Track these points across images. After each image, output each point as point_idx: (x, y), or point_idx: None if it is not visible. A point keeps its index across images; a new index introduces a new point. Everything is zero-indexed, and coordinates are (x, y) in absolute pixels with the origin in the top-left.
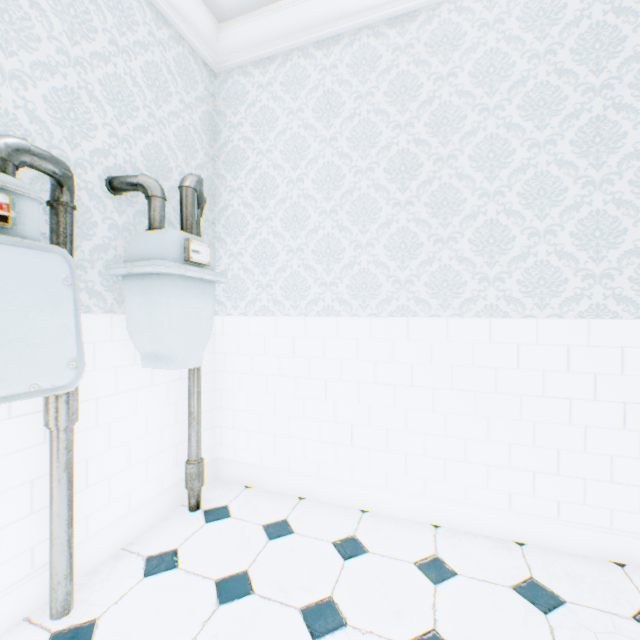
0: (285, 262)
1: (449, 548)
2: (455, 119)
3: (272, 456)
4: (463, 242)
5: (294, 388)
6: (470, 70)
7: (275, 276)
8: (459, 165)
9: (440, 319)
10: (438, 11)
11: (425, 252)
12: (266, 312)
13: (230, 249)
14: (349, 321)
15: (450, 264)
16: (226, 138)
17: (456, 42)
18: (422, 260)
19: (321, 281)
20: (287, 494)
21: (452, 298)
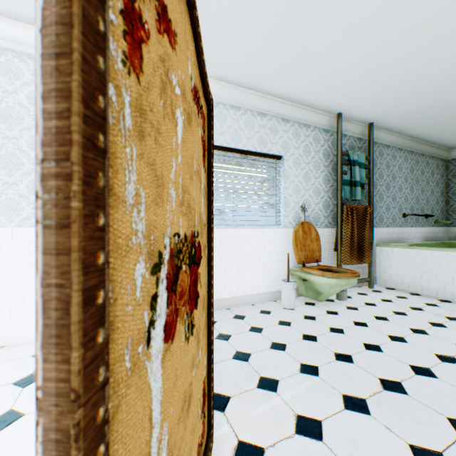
0: None
1: (5, 353)
2: (18, 118)
3: None
4: (24, 186)
5: None
6: (28, 95)
7: None
8: (21, 144)
9: (8, 228)
10: (7, 53)
11: None
12: None
13: None
14: None
15: (15, 197)
16: None
17: (19, 76)
18: None
19: None
20: None
21: (16, 216)
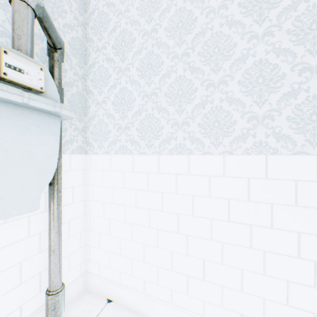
0: (140, 106)
1: None
2: None
3: (129, 277)
4: None
5: (148, 219)
6: None
7: (132, 119)
8: None
9: (307, 156)
10: None
11: (288, 83)
12: (124, 151)
13: (96, 99)
14: (201, 158)
15: None
16: (93, 7)
17: None
18: (284, 92)
19: (173, 121)
20: (142, 314)
21: None
